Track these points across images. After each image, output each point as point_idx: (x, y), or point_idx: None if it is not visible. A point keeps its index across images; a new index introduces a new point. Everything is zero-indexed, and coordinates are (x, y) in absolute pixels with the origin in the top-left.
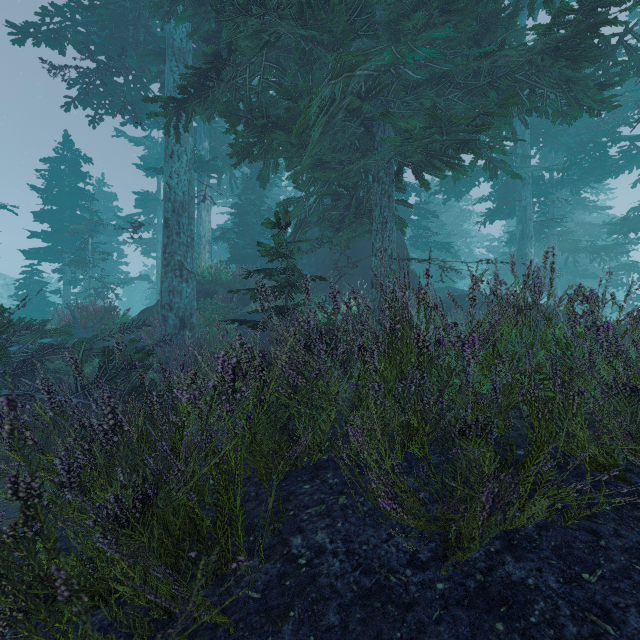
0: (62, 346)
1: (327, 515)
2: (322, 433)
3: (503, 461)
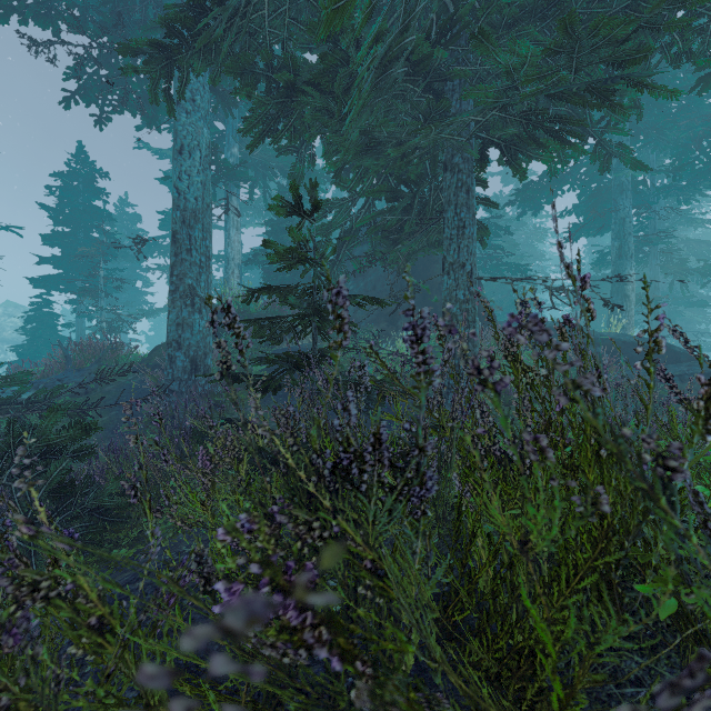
0: (13, 401)
1: None
2: None
3: None
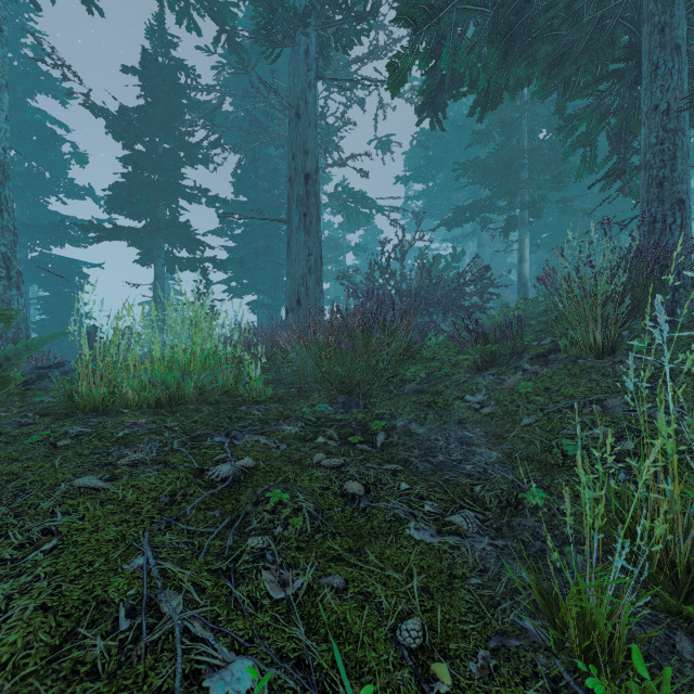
0: None
1: None
2: None
3: None
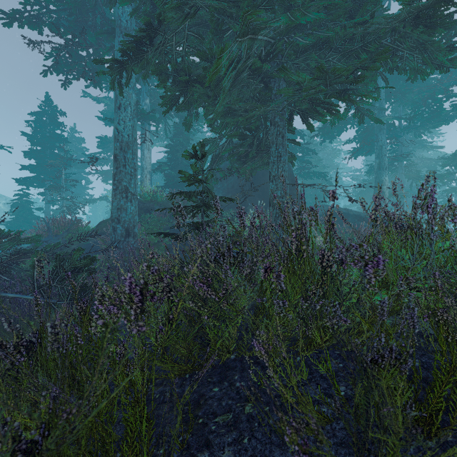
0: (33, 251)
1: (234, 427)
2: (230, 338)
3: (409, 382)
